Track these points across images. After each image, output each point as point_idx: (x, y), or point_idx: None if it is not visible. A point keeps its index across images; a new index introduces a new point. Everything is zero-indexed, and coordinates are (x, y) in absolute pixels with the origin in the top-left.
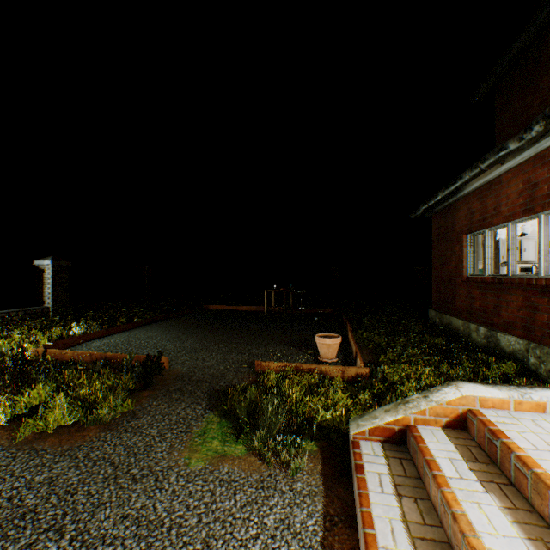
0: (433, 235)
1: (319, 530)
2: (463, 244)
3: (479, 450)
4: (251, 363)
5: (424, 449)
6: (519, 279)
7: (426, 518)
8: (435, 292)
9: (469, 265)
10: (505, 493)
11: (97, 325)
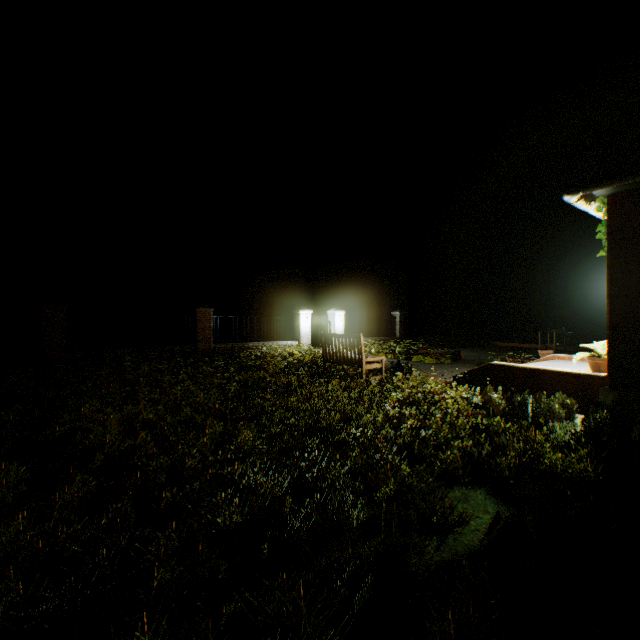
0: None
1: None
2: None
3: None
4: None
5: None
6: None
7: None
8: None
9: None
10: None
11: (427, 345)
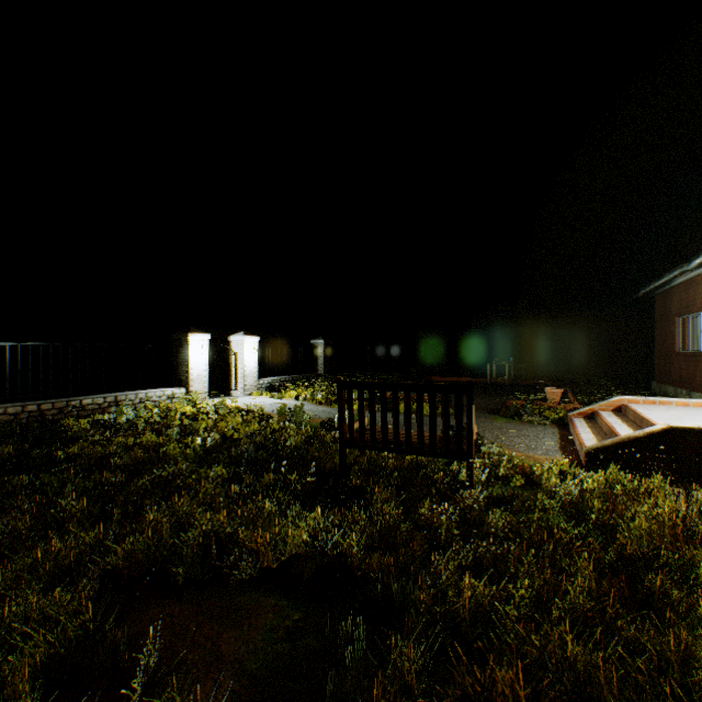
0: (656, 314)
1: (556, 431)
2: (675, 325)
3: (621, 414)
4: (500, 403)
5: (598, 413)
6: (701, 353)
7: (594, 425)
8: (657, 366)
9: (680, 342)
10: (621, 417)
11: None
